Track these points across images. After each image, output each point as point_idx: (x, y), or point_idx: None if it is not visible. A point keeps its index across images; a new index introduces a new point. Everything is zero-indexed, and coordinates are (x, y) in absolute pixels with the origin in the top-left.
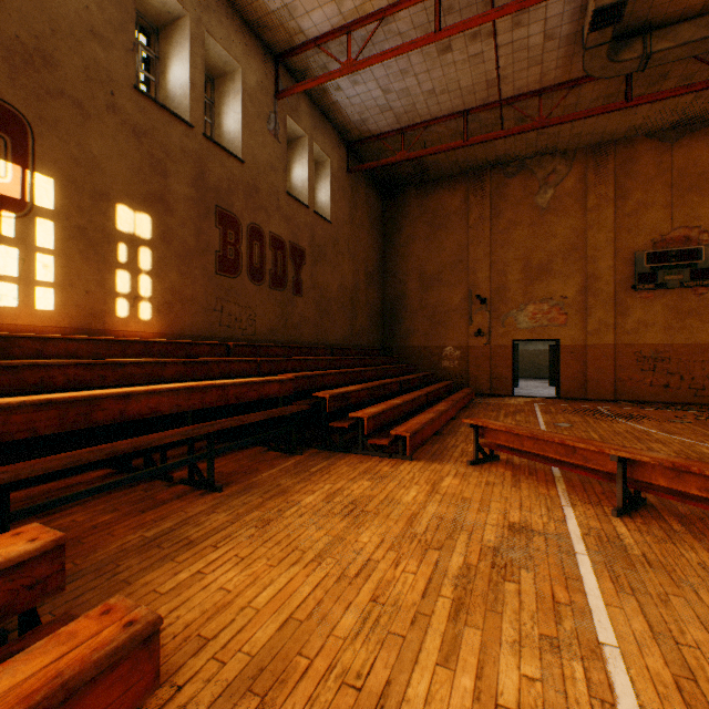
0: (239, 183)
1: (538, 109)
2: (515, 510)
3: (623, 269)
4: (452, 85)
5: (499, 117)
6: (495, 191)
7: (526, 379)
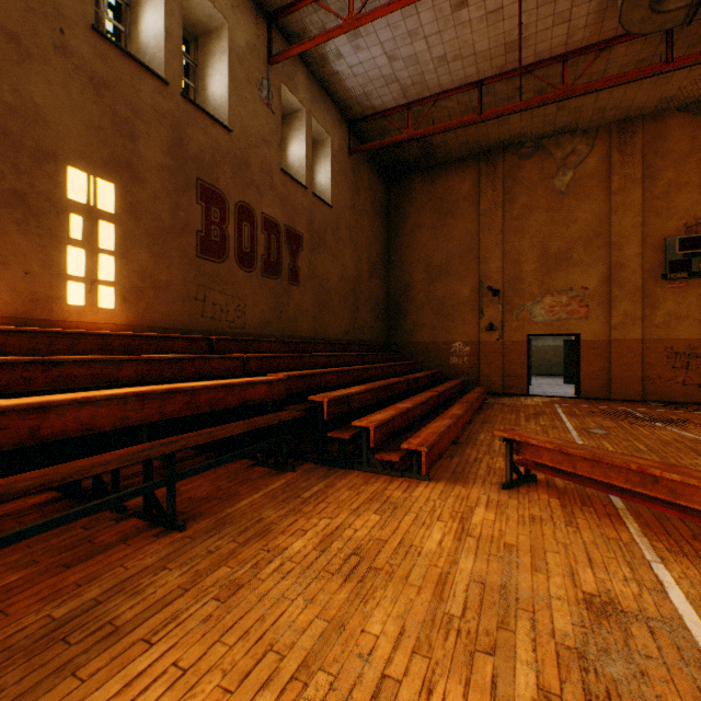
0: (226, 154)
1: (563, 75)
2: (584, 568)
3: (651, 257)
4: (466, 50)
5: (516, 89)
6: (509, 174)
7: (536, 376)
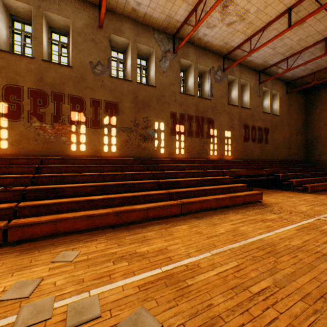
0: (248, 115)
1: None
2: None
3: None
4: None
5: None
6: None
7: None
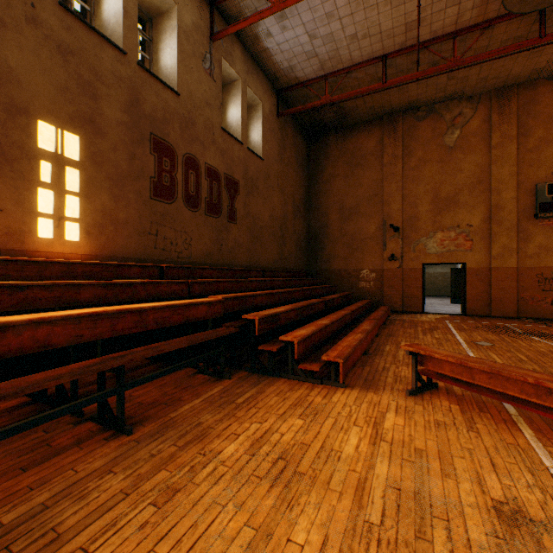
0: (175, 114)
1: (453, 50)
2: (490, 474)
3: (525, 200)
4: (373, 29)
5: (414, 62)
6: (407, 133)
7: (428, 297)
